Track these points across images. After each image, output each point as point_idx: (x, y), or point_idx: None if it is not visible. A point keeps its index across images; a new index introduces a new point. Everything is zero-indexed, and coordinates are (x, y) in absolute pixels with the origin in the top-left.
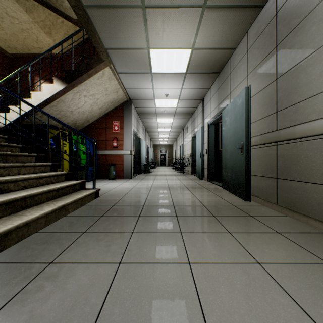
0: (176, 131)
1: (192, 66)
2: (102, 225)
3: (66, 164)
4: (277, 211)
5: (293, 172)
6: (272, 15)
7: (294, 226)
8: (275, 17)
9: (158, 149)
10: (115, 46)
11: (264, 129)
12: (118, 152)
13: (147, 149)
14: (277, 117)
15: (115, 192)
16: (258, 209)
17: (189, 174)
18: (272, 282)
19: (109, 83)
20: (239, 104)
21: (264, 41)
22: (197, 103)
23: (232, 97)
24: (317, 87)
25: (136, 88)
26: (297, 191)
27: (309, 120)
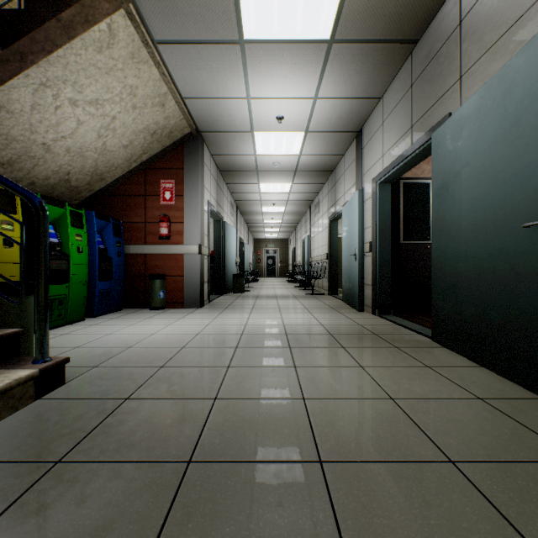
0: (297, 212)
1: (350, 16)
2: None
3: (14, 276)
4: None
5: None
6: None
7: None
8: None
9: (262, 247)
10: None
11: None
12: (173, 249)
13: (242, 245)
14: None
15: (133, 357)
16: None
17: (324, 295)
18: None
19: (135, 70)
20: None
21: None
22: (345, 142)
23: (471, 83)
24: None
25: (208, 96)
26: None
27: None
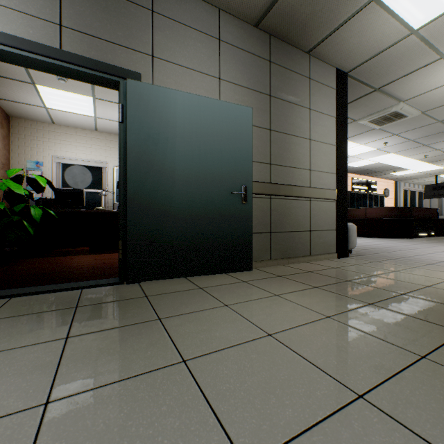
0: None
1: None
2: None
3: None
4: (273, 265)
5: (286, 225)
6: (266, 56)
7: (310, 265)
8: (269, 64)
9: None
10: None
11: (254, 175)
12: None
13: None
14: (272, 170)
15: None
16: (275, 270)
17: None
18: (405, 270)
19: None
20: (234, 121)
21: (254, 69)
22: None
23: (165, 73)
24: (302, 163)
25: None
26: (289, 240)
27: (297, 185)
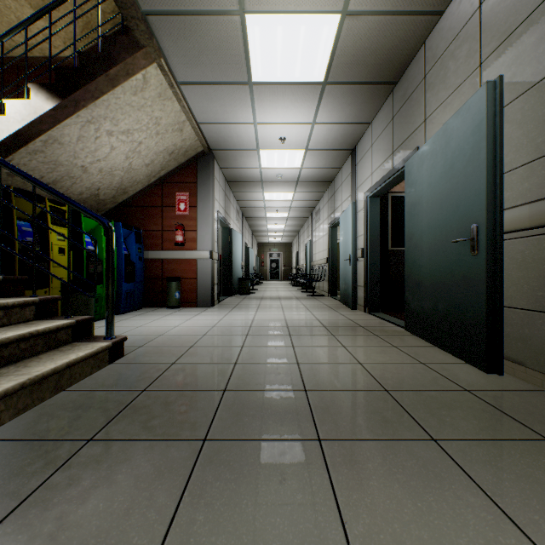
0: (299, 217)
1: (339, 66)
2: (62, 498)
3: (65, 278)
4: None
5: None
6: None
7: None
8: None
9: (265, 251)
10: (164, 3)
11: (544, 186)
12: (187, 254)
13: (246, 250)
14: None
15: (167, 340)
16: (540, 403)
17: (324, 296)
18: None
19: (161, 105)
20: (463, 131)
21: None
22: (342, 158)
23: (431, 127)
24: None
25: (220, 122)
26: None
27: None
